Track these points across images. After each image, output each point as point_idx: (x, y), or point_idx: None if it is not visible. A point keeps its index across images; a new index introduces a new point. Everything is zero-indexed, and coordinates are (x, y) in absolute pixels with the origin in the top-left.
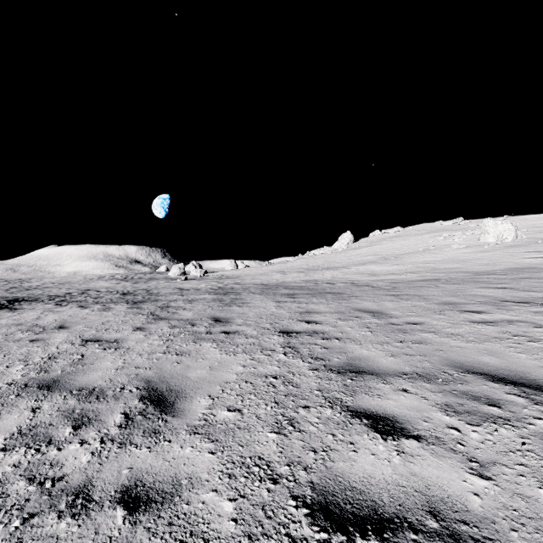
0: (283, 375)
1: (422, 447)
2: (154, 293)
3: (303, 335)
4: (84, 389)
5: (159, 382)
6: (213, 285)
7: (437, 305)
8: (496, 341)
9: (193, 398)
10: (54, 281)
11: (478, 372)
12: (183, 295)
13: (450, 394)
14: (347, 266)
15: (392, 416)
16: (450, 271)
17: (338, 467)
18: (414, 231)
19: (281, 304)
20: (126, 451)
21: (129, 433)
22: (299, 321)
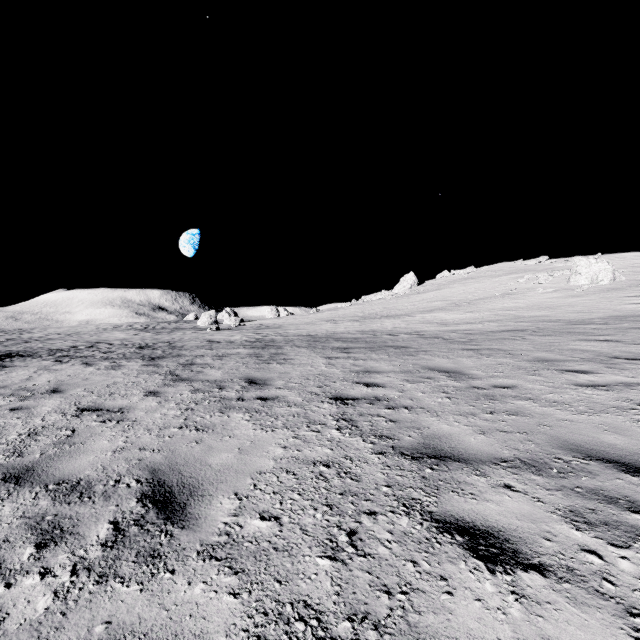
0: (338, 461)
1: (550, 587)
2: (178, 346)
3: (362, 403)
4: (65, 483)
5: (169, 471)
6: (249, 337)
7: (528, 363)
8: (617, 412)
9: (212, 497)
10: (60, 331)
11: (604, 459)
12: (212, 349)
13: (574, 492)
14: (411, 314)
15: (497, 529)
16: (537, 320)
17: (426, 625)
18: (490, 272)
19: (332, 360)
20: (106, 590)
21: (115, 557)
22: (356, 383)
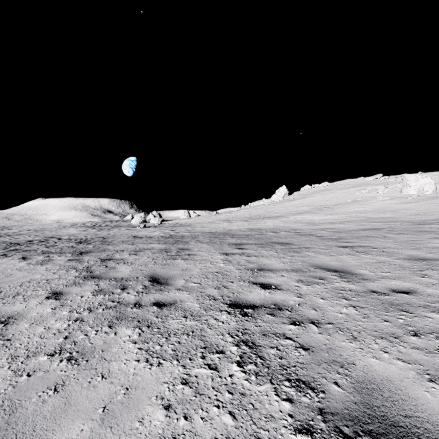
0: None
1: None
2: (108, 241)
3: (262, 313)
4: None
5: None
6: (166, 233)
7: (408, 262)
8: None
9: None
10: (32, 228)
11: None
12: (133, 244)
13: None
14: (285, 216)
15: None
16: (386, 221)
17: None
18: (340, 185)
19: (229, 256)
20: None
21: None
22: (253, 283)
